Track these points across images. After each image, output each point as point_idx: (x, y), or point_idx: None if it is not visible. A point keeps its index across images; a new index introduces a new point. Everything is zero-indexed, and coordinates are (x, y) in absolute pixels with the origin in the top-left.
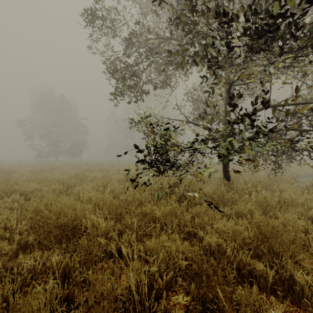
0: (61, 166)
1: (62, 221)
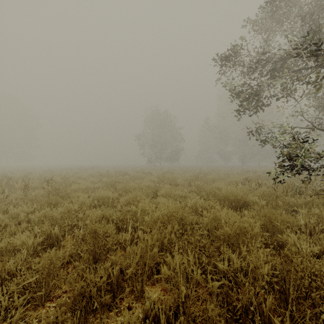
0: (170, 170)
1: (239, 197)
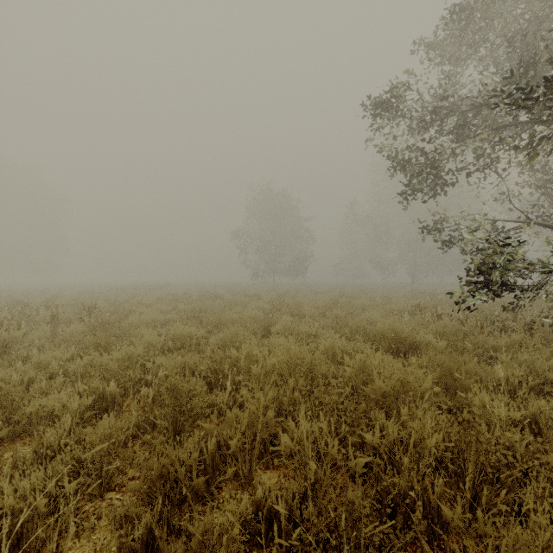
0: (291, 290)
1: (403, 335)
